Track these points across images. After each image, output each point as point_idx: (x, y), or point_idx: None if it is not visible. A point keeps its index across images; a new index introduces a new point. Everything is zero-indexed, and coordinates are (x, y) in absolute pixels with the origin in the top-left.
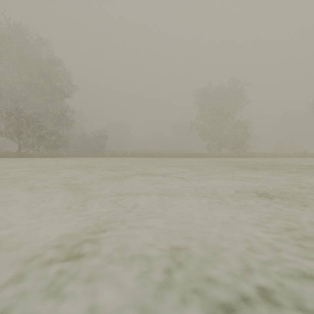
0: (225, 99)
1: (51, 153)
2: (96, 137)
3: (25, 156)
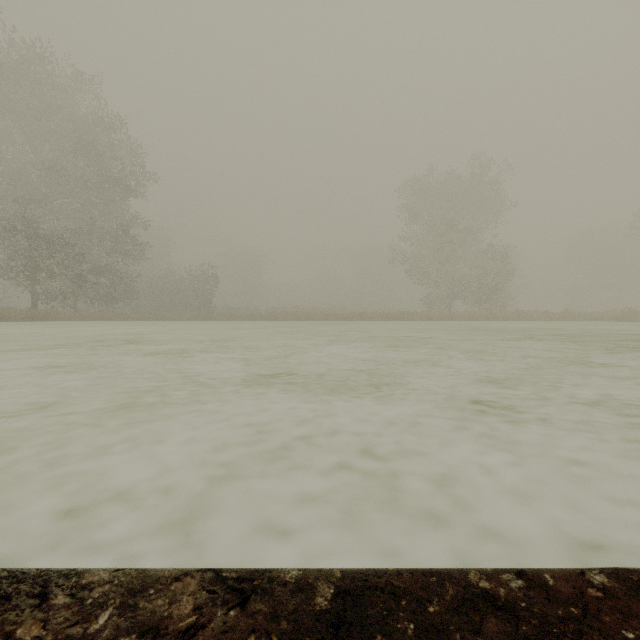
0: (463, 201)
1: (100, 313)
2: (195, 278)
3: (45, 318)
